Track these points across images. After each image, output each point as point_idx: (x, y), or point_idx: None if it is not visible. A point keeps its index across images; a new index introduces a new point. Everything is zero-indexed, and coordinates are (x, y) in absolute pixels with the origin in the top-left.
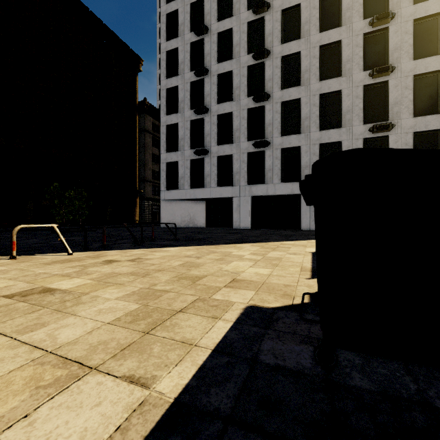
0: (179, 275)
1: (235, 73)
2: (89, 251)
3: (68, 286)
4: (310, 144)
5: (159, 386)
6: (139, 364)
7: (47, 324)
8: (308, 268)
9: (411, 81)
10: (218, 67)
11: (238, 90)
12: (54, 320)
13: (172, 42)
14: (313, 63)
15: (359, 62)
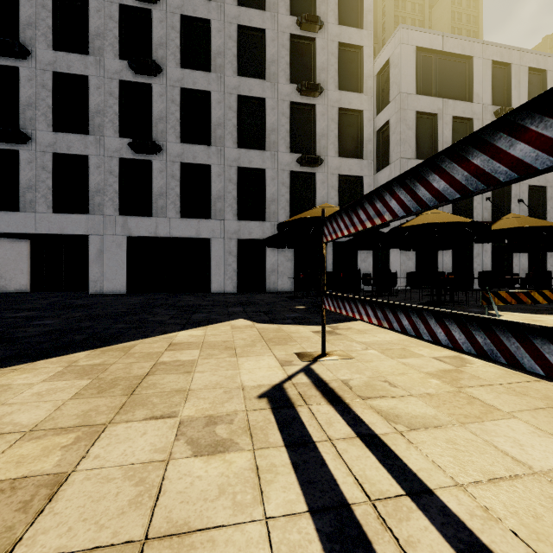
0: None
1: (94, 5)
2: None
3: None
4: (225, 165)
5: None
6: None
7: None
8: None
9: (337, 114)
10: None
11: (101, 40)
12: None
13: None
14: (229, 46)
15: (286, 69)
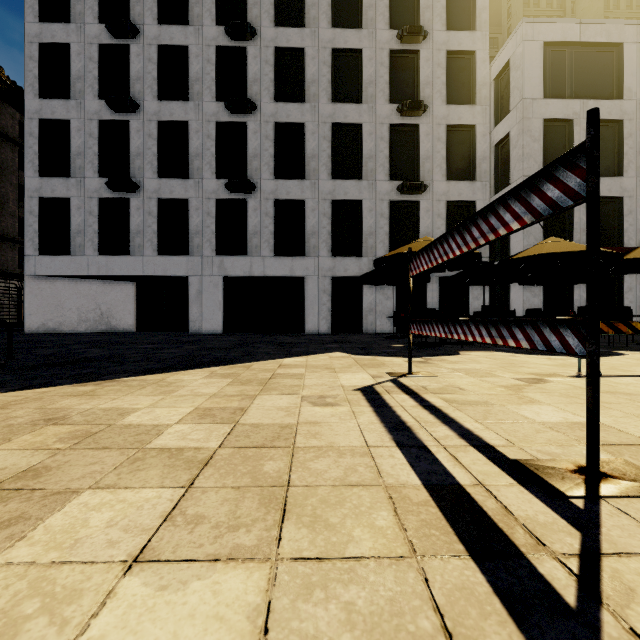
0: None
1: (193, 52)
2: None
3: None
4: (319, 199)
5: None
6: None
7: None
8: (422, 503)
9: (444, 132)
10: (160, 31)
11: (200, 84)
12: None
13: None
14: (324, 72)
15: (385, 89)
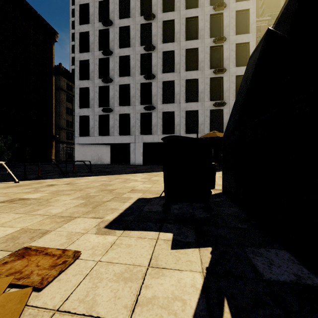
0: (101, 189)
1: (132, 57)
2: (30, 180)
3: (35, 196)
4: (180, 110)
5: (106, 218)
6: (95, 215)
7: (40, 209)
8: None
9: (234, 79)
10: (120, 51)
11: (134, 69)
12: (43, 208)
13: (84, 27)
14: (182, 59)
15: (208, 63)
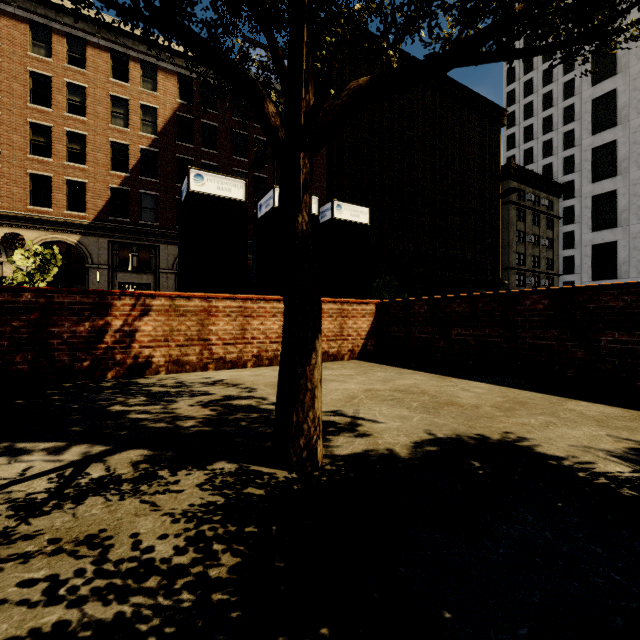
0: None
1: None
2: None
3: None
4: None
5: None
6: None
7: None
8: None
9: None
10: None
11: None
12: None
13: (603, 85)
14: None
15: None
